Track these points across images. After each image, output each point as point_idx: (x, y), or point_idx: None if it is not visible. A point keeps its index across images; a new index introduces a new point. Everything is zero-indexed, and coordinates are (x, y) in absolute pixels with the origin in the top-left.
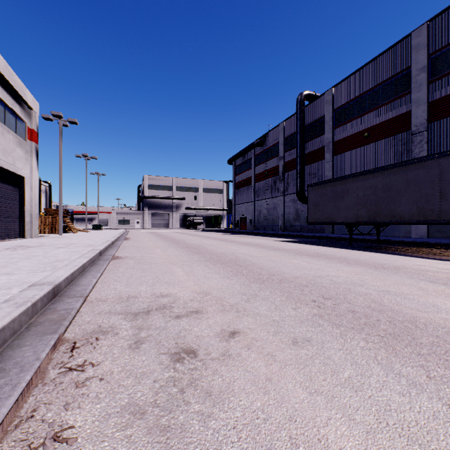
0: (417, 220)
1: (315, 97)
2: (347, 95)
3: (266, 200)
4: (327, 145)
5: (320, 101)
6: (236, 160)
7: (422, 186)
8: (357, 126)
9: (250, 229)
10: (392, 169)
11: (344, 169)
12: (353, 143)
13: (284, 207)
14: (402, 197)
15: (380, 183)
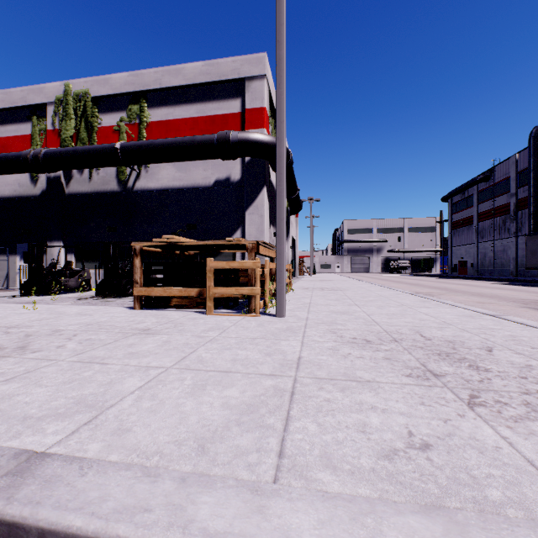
0: None
1: None
2: None
3: (493, 241)
4: None
5: None
6: (453, 197)
7: None
8: None
9: (471, 274)
10: None
11: None
12: None
13: (516, 250)
14: None
15: None
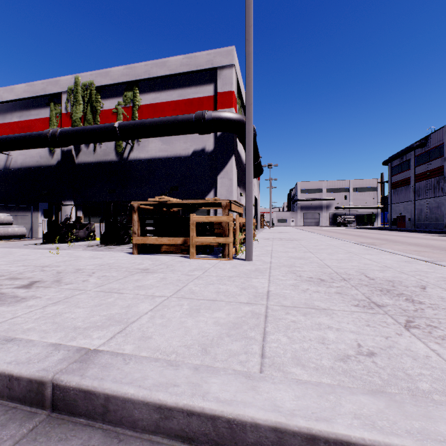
0: None
1: None
2: None
3: (428, 199)
4: None
5: None
6: (392, 161)
7: None
8: None
9: (409, 227)
10: None
11: None
12: None
13: None
14: None
15: None
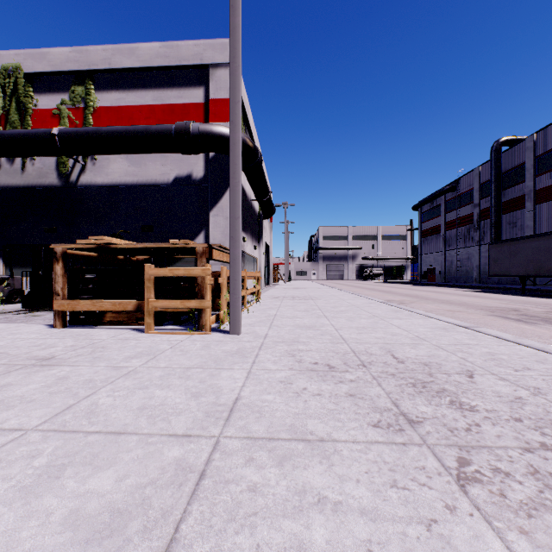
0: None
1: (515, 141)
2: (551, 143)
3: (459, 249)
4: (527, 194)
5: (520, 147)
6: (423, 206)
7: None
8: None
9: (439, 281)
10: (550, 235)
11: (547, 218)
12: None
13: (479, 258)
14: None
15: (542, 245)
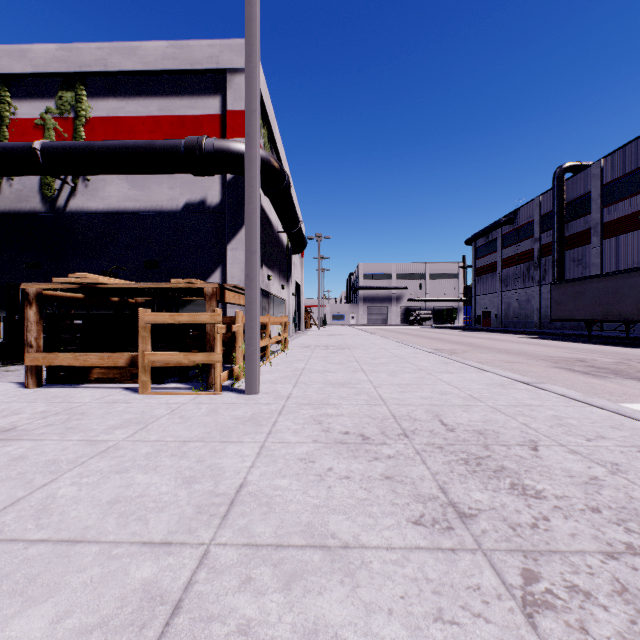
0: (636, 319)
1: (580, 168)
2: (619, 170)
3: (517, 290)
4: (594, 228)
5: (585, 174)
6: (477, 240)
7: (639, 291)
8: (631, 207)
9: (495, 326)
10: (619, 274)
11: (616, 255)
12: (626, 226)
13: (540, 300)
14: (626, 299)
15: (610, 286)
